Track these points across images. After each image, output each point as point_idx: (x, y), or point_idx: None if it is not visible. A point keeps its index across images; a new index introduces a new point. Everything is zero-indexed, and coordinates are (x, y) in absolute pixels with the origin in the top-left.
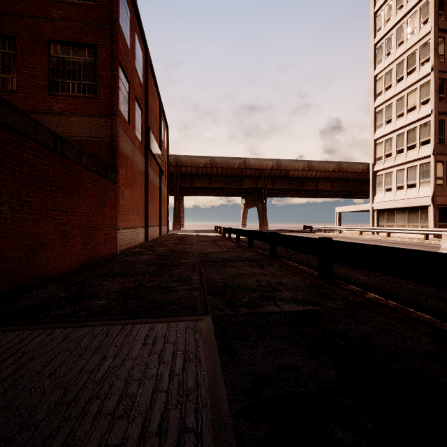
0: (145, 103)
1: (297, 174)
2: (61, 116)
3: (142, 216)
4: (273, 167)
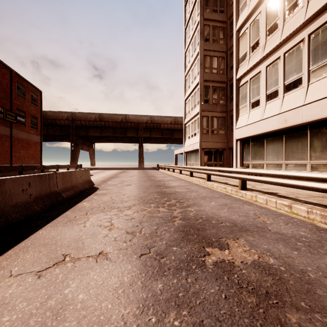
0: None
1: (166, 126)
2: None
3: None
4: (148, 121)
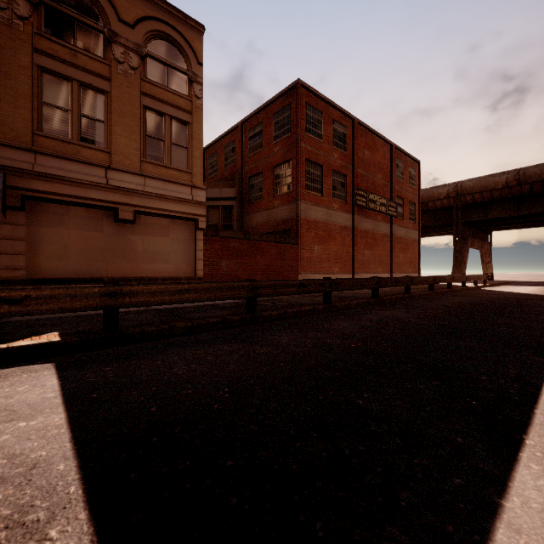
0: (352, 165)
1: None
2: (277, 208)
3: (347, 264)
4: None
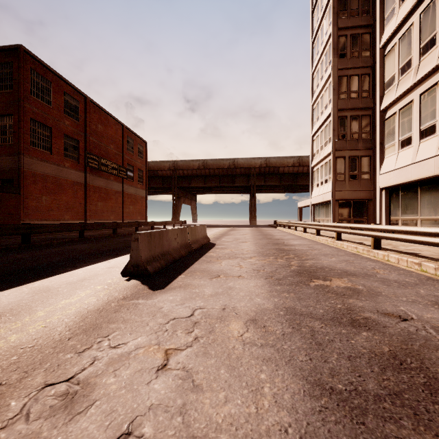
0: (85, 134)
1: (287, 170)
2: None
3: (79, 212)
4: (261, 165)
